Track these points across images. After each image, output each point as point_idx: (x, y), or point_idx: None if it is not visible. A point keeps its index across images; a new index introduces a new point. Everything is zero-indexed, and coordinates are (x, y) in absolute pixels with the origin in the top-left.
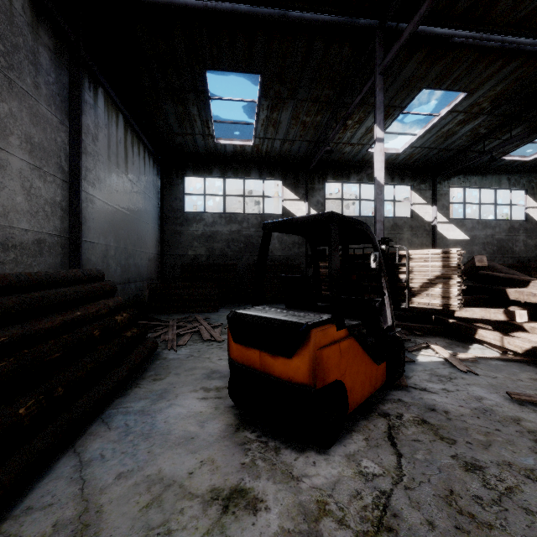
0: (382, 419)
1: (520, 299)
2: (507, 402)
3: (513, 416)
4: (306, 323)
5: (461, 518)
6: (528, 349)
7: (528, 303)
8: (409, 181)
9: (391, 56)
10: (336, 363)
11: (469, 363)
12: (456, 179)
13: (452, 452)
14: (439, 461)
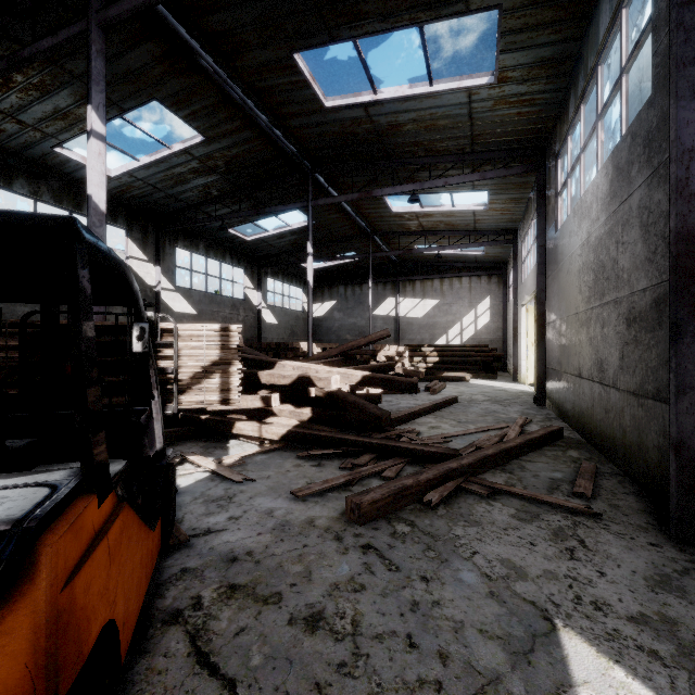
0: (173, 629)
1: (272, 382)
2: (293, 503)
3: (307, 519)
4: (18, 527)
5: None
6: (284, 434)
7: (272, 385)
8: (125, 224)
9: (122, 11)
10: (103, 587)
11: (238, 468)
12: (184, 239)
13: (287, 615)
14: (282, 646)
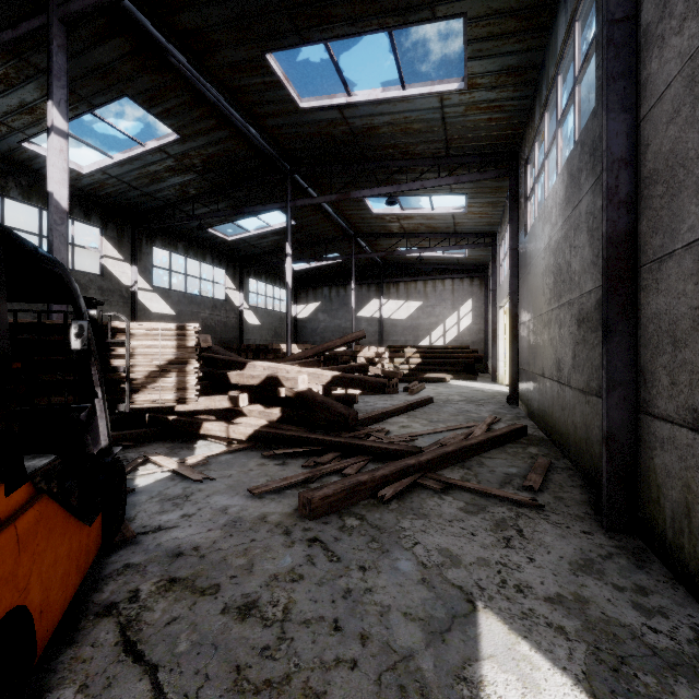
0: (105, 621)
1: (241, 383)
2: (250, 501)
3: (260, 515)
4: None
5: (261, 698)
6: (251, 434)
7: (244, 385)
8: (99, 222)
9: (84, 6)
10: (9, 573)
11: (201, 468)
12: (162, 238)
13: (221, 605)
14: (211, 633)
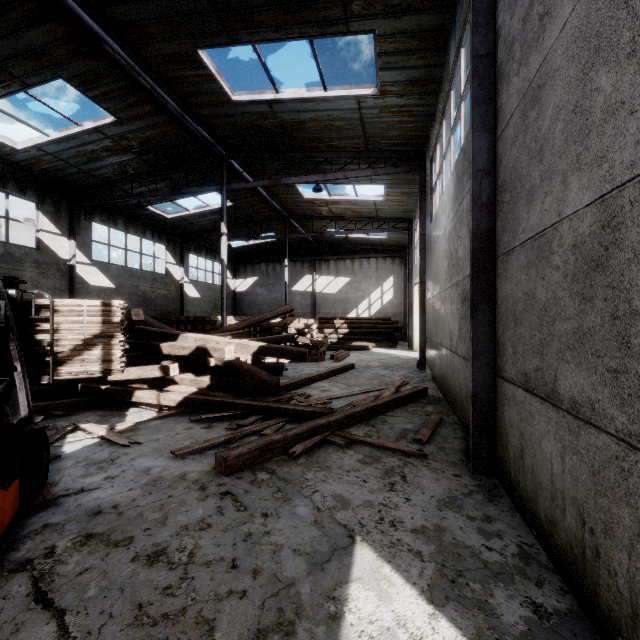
0: (18, 576)
1: (173, 353)
2: (172, 461)
3: (180, 474)
4: None
5: (157, 629)
6: (181, 401)
7: (177, 356)
8: (35, 196)
9: None
10: None
11: (130, 433)
12: (101, 214)
13: (132, 554)
14: (119, 579)
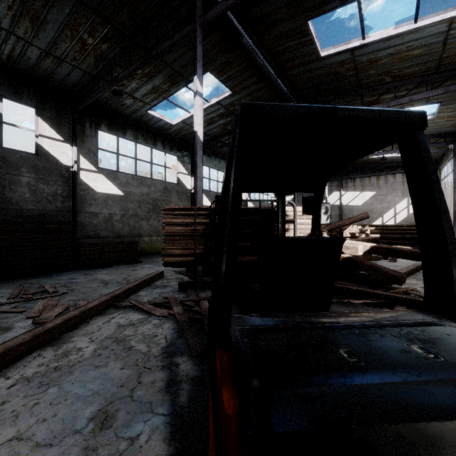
0: None
1: None
2: None
3: None
4: None
5: None
6: None
7: None
8: (176, 152)
9: (216, 12)
10: None
11: None
12: (206, 159)
13: None
14: None
